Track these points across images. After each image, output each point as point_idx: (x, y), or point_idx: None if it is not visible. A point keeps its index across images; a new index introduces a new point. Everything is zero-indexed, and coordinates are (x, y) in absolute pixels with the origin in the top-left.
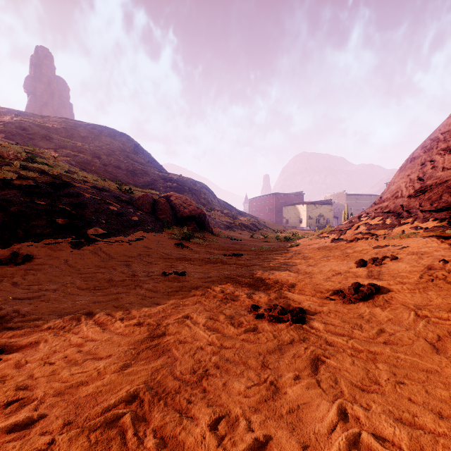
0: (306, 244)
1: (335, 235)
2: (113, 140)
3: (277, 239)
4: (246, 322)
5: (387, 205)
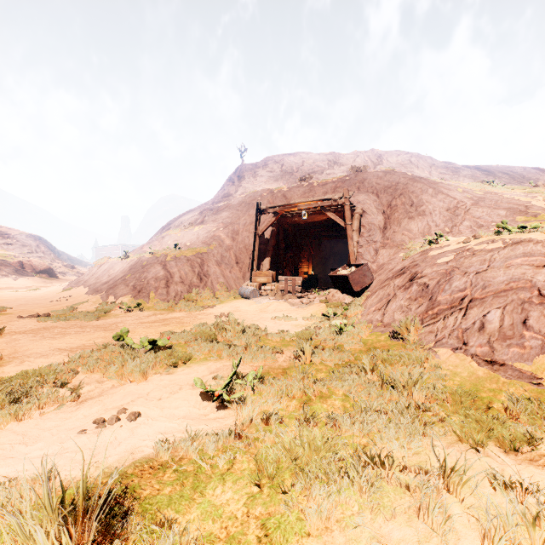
0: None
1: None
2: None
3: None
4: None
5: None
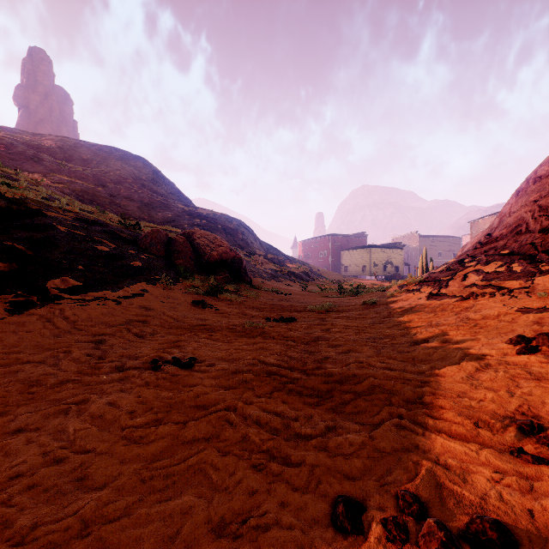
0: (388, 302)
1: (430, 287)
2: (124, 165)
3: (340, 292)
4: None
5: (504, 244)
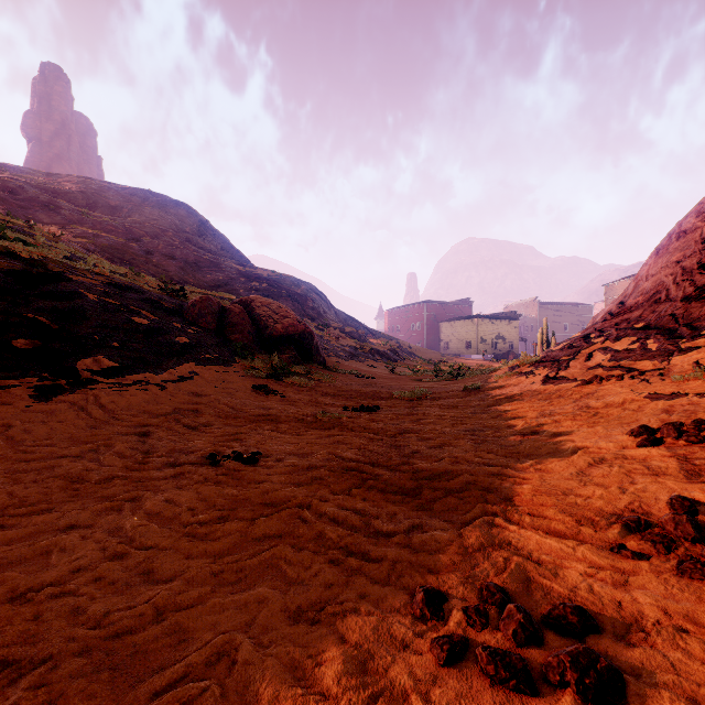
0: (494, 387)
1: (547, 369)
2: (163, 213)
3: (437, 375)
4: (418, 696)
5: (639, 315)
